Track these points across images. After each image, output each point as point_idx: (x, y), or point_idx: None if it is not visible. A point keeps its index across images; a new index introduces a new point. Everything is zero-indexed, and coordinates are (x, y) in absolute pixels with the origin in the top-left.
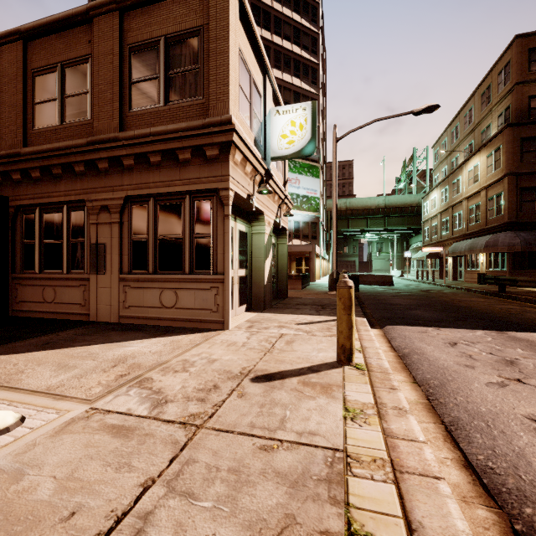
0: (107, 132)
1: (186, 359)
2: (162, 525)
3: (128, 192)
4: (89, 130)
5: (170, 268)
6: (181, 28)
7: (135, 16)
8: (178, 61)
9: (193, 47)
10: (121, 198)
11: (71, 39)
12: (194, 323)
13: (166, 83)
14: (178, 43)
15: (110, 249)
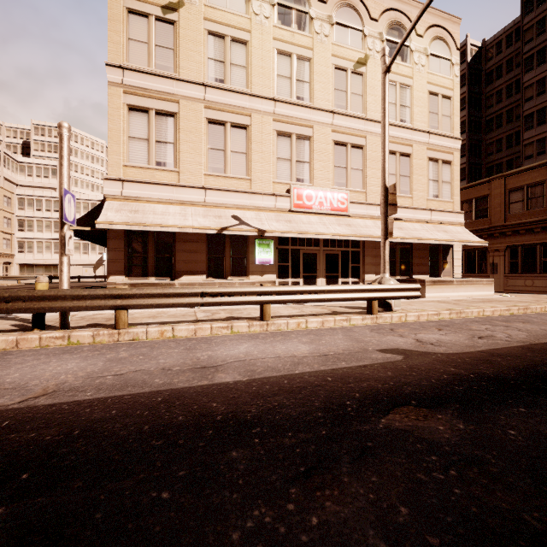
0: (498, 223)
1: (542, 296)
2: (545, 299)
3: (508, 244)
4: (488, 221)
5: (529, 272)
6: (535, 181)
7: (511, 178)
8: (533, 194)
9: (541, 188)
10: (504, 246)
11: (479, 189)
12: (542, 292)
13: (527, 202)
14: (533, 187)
15: (499, 265)
